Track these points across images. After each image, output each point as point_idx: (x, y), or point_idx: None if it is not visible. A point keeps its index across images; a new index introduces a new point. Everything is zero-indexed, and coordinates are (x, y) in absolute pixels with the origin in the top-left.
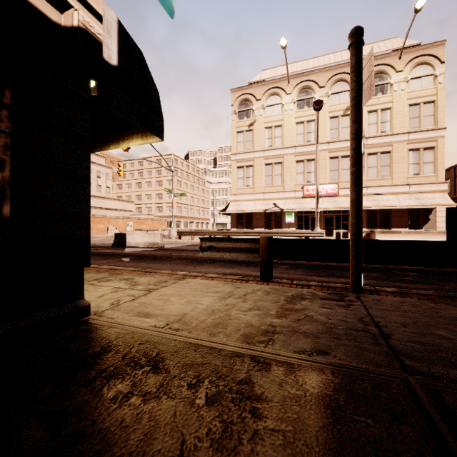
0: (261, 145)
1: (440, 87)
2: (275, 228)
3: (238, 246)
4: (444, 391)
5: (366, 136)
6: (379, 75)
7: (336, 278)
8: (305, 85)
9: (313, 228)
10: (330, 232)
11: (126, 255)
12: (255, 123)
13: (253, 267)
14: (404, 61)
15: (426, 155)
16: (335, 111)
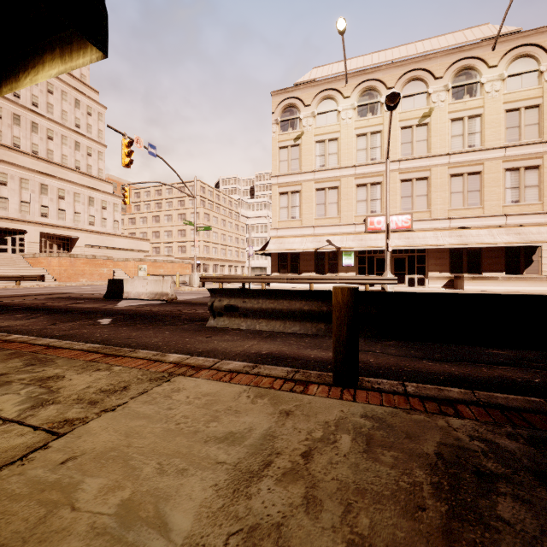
0: (311, 164)
1: (546, 87)
2: (330, 273)
3: (286, 307)
4: None
5: (449, 151)
6: (466, 71)
7: (472, 367)
8: (369, 85)
9: (379, 273)
10: (401, 278)
11: (110, 314)
12: (303, 135)
13: (308, 337)
14: (499, 53)
15: (528, 176)
16: (408, 120)
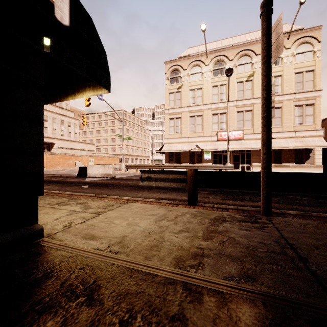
0: (187, 102)
1: (317, 60)
2: (197, 163)
3: (170, 177)
4: None
5: None
6: None
7: (247, 202)
8: (219, 58)
9: (225, 163)
10: (237, 166)
11: (85, 183)
12: (182, 86)
13: (181, 193)
14: (291, 41)
15: (308, 109)
16: (241, 78)
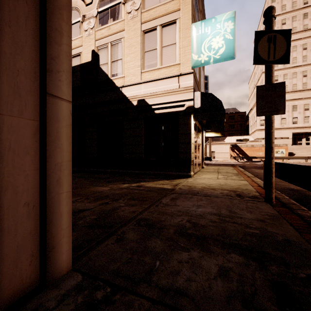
0: None
1: None
2: None
3: None
4: (166, 193)
5: None
6: None
7: None
8: None
9: None
10: None
11: None
12: None
13: None
14: None
15: None
16: None
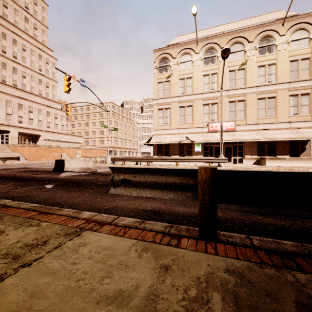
0: (176, 92)
1: None
2: (187, 156)
3: (163, 181)
4: None
5: (257, 85)
6: (267, 38)
7: (289, 220)
8: (210, 46)
9: (216, 156)
10: (229, 158)
11: (54, 181)
12: (171, 75)
13: None
14: (286, 28)
15: (303, 99)
16: (233, 66)
